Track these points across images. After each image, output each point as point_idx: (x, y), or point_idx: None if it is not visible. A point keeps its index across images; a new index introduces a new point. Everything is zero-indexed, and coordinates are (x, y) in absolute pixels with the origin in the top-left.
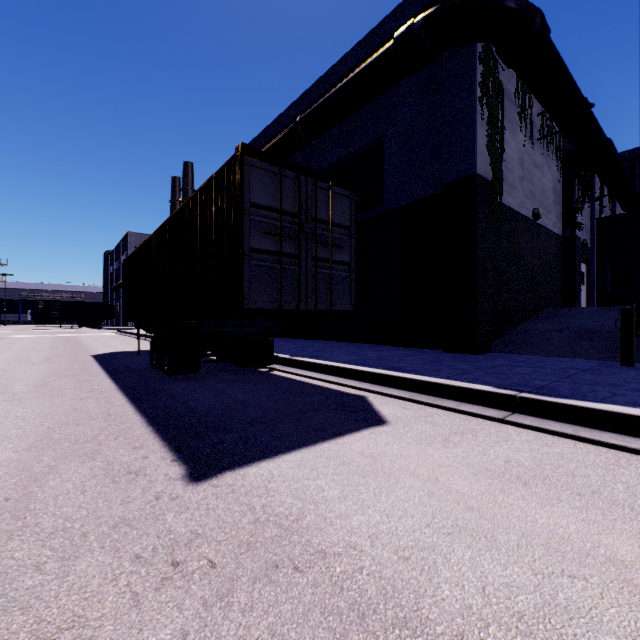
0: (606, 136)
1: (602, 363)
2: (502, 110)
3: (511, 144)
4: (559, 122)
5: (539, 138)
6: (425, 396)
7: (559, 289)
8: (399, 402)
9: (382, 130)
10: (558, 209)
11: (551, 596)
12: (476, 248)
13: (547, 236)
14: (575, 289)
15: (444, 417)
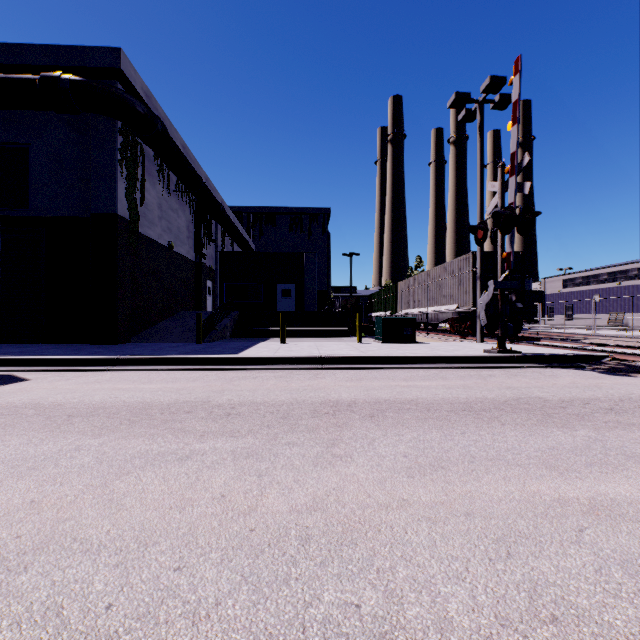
0: (218, 202)
1: (189, 343)
2: (143, 167)
3: (152, 192)
4: (186, 186)
5: (175, 191)
6: (62, 367)
7: (193, 298)
8: (41, 373)
9: (27, 138)
10: (192, 242)
11: (87, 394)
12: (117, 268)
13: (183, 260)
14: (202, 299)
15: (73, 374)
